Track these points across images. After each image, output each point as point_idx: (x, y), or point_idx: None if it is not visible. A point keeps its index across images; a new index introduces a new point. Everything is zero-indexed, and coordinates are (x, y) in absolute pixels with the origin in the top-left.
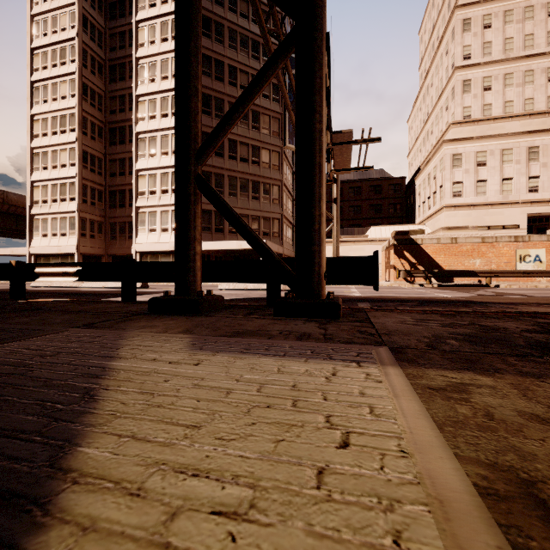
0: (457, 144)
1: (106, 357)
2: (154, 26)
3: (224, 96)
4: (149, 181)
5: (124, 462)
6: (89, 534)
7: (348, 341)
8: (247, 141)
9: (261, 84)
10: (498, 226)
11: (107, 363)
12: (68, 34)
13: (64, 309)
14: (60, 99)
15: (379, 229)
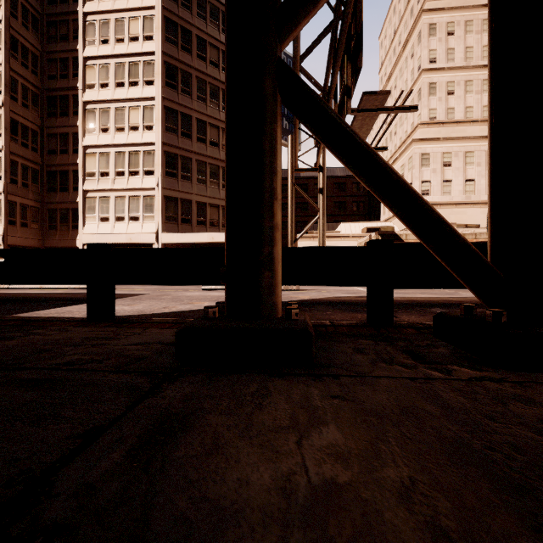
0: (426, 144)
1: None
2: None
3: (192, 70)
4: (101, 161)
5: None
6: None
7: None
8: (218, 123)
9: None
10: (461, 225)
11: None
12: None
13: None
14: None
15: (349, 225)
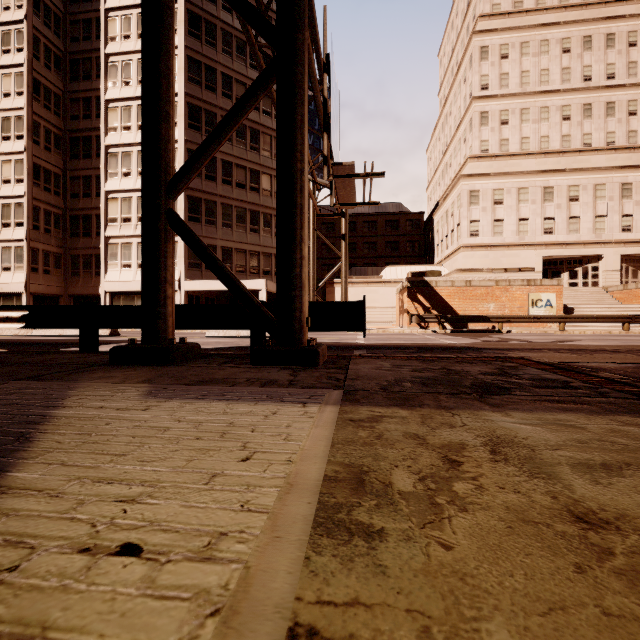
0: (474, 180)
1: (48, 407)
2: (128, 17)
3: (217, 109)
4: (123, 206)
5: (50, 479)
6: (12, 517)
7: (310, 386)
8: (245, 164)
9: (240, 115)
10: (514, 268)
11: (49, 412)
12: (13, 15)
13: (4, 361)
14: (2, 96)
15: (395, 269)
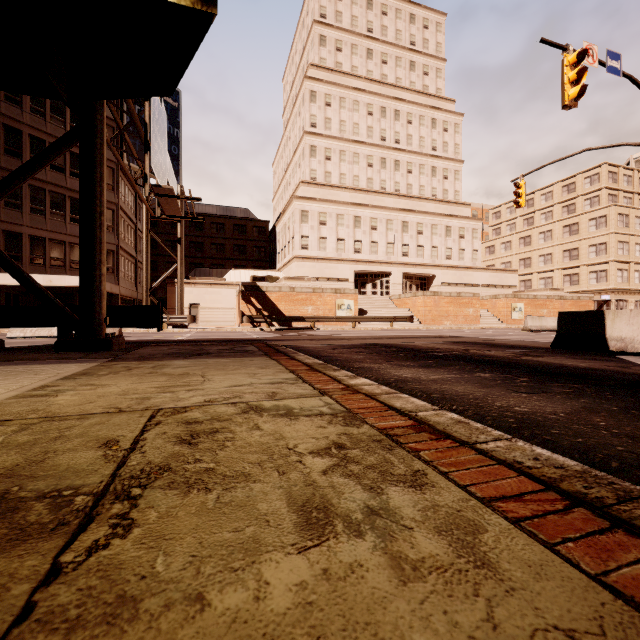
0: (305, 202)
1: None
2: None
3: None
4: None
5: None
6: None
7: (93, 358)
8: None
9: (45, 162)
10: (334, 278)
11: None
12: None
13: None
14: None
15: (239, 272)
